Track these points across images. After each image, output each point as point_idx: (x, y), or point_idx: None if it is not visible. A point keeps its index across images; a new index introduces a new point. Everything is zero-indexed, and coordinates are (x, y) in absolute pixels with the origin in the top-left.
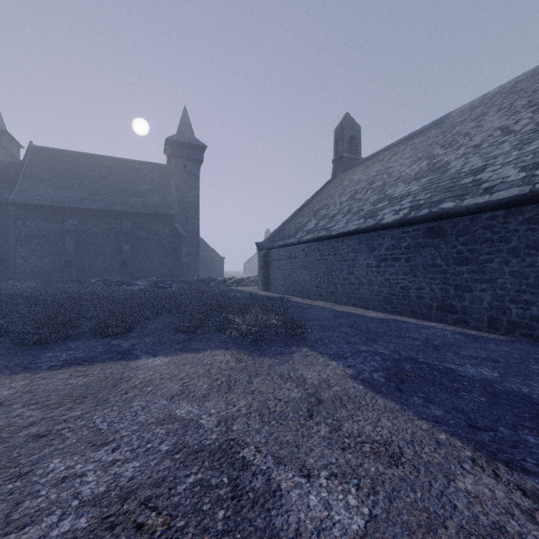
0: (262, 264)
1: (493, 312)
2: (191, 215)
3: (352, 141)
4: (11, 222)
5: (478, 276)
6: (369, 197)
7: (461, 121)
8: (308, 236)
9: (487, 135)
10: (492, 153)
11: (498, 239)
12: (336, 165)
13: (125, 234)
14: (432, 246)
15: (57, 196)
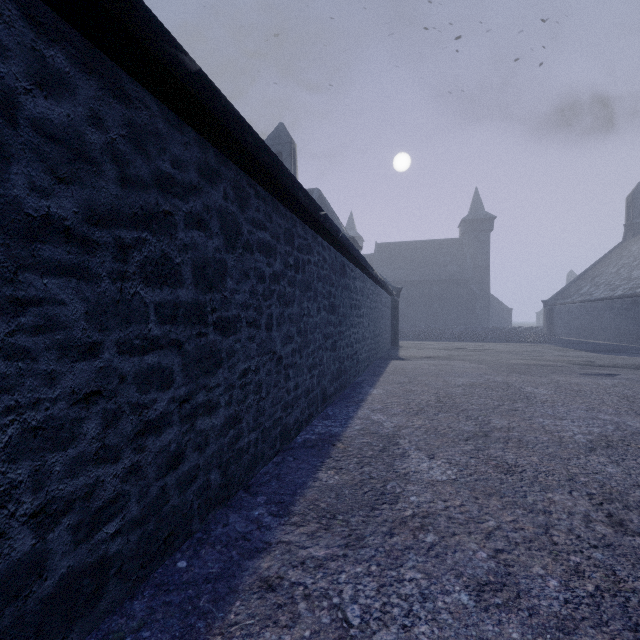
0: (546, 316)
1: None
2: (482, 275)
3: None
4: None
5: None
6: (623, 274)
7: None
8: (579, 298)
9: None
10: None
11: None
12: (626, 230)
13: (435, 296)
14: (633, 309)
15: (394, 275)
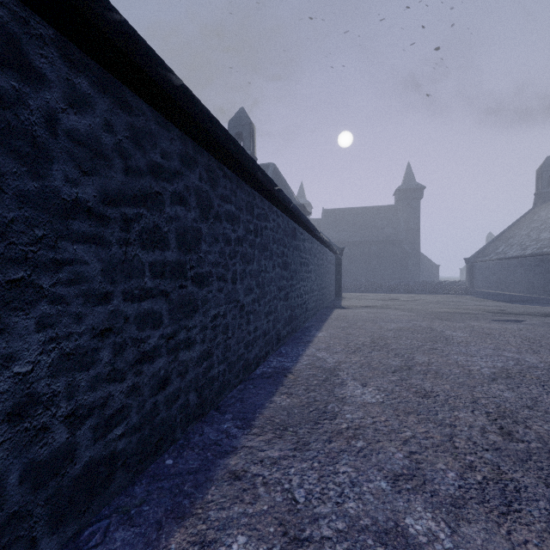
0: (468, 271)
1: None
2: (413, 237)
3: None
4: None
5: None
6: (533, 236)
7: None
8: (495, 257)
9: None
10: None
11: None
12: (536, 198)
13: (373, 254)
14: (541, 265)
15: (338, 236)
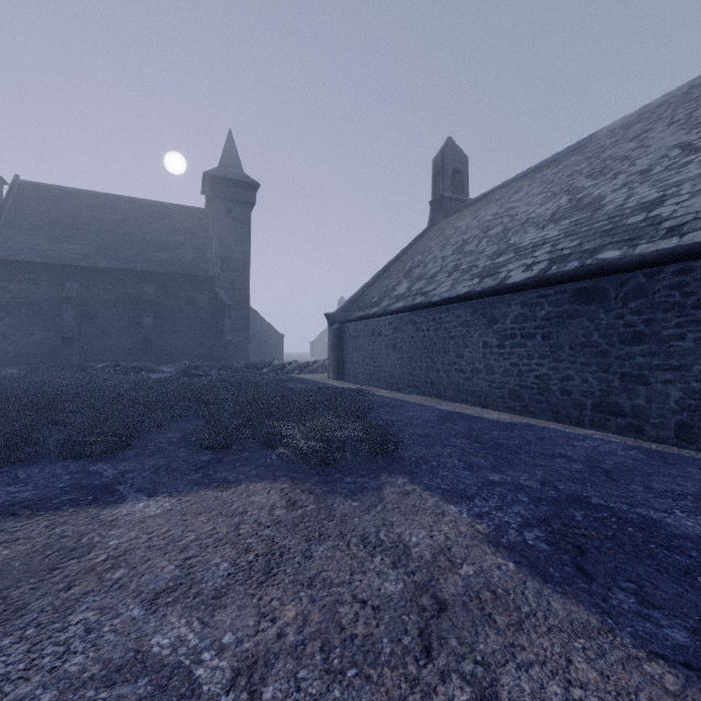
0: (334, 342)
1: (686, 416)
2: (238, 277)
3: (456, 177)
4: None
5: (660, 361)
6: (484, 248)
7: (613, 143)
8: (398, 303)
9: (658, 156)
10: (671, 180)
11: (694, 304)
12: (435, 209)
13: (147, 302)
14: (585, 316)
15: (52, 250)
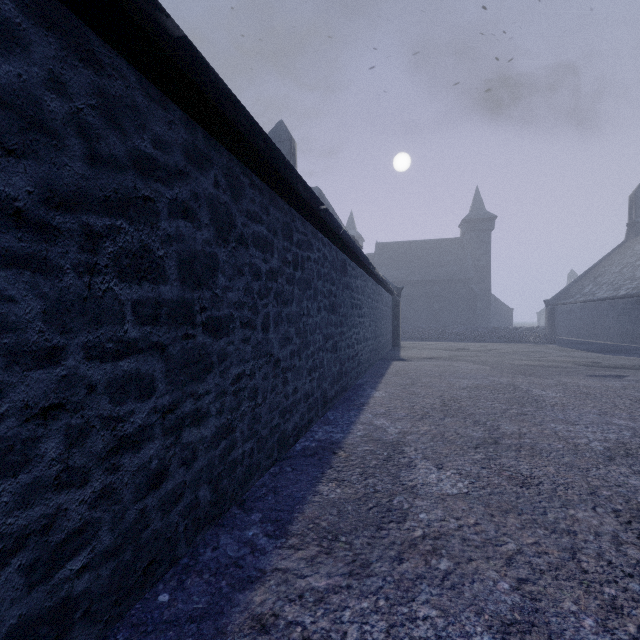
0: (548, 316)
1: None
2: (483, 275)
3: None
4: None
5: None
6: (627, 274)
7: None
8: (581, 298)
9: None
10: None
11: None
12: (629, 229)
13: (436, 296)
14: (637, 309)
15: (394, 274)
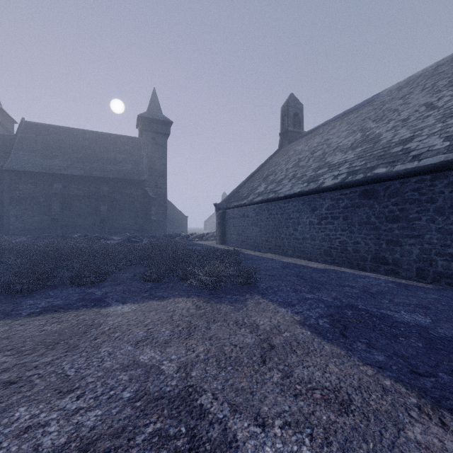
0: (219, 221)
1: (421, 264)
2: (159, 180)
3: (296, 118)
4: (5, 186)
5: (408, 232)
6: (311, 164)
7: (390, 99)
8: (259, 198)
9: (413, 110)
10: (418, 126)
11: (426, 200)
12: (282, 138)
13: (103, 196)
14: (367, 206)
15: (45, 164)
